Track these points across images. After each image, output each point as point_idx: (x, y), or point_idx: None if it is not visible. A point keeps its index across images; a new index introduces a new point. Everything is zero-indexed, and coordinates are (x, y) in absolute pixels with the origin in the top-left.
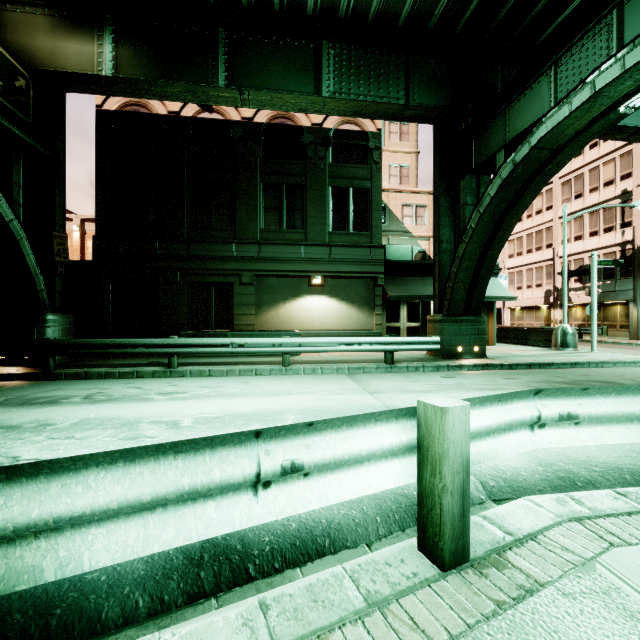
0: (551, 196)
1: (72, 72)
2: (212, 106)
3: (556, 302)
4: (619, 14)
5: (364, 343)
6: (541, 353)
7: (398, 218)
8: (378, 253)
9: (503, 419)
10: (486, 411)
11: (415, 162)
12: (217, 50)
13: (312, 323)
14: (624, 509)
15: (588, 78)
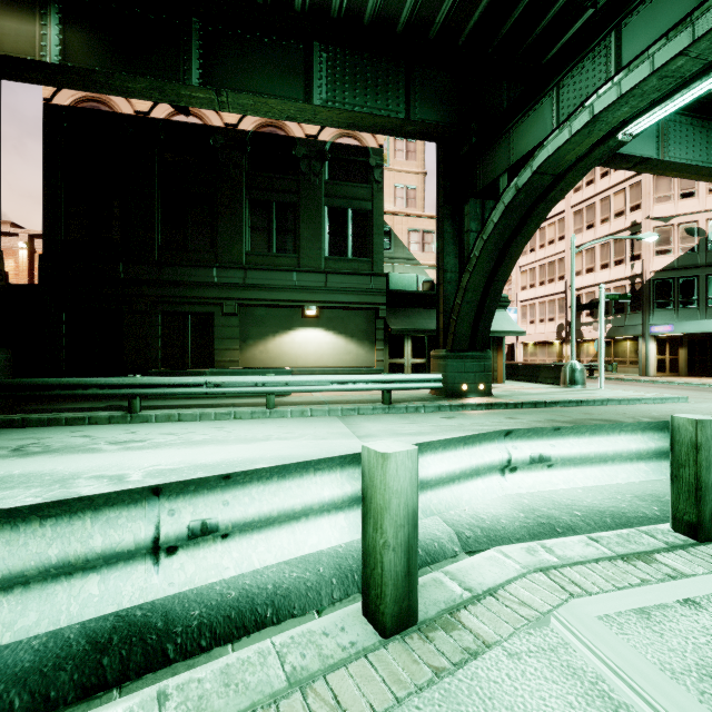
0: (563, 226)
1: (6, 55)
2: (189, 108)
3: (568, 337)
4: (617, 37)
5: (359, 381)
6: (549, 391)
7: (404, 244)
8: (380, 282)
9: (468, 464)
10: (450, 455)
11: (423, 184)
12: (190, 43)
13: (306, 359)
14: (593, 556)
15: (587, 101)
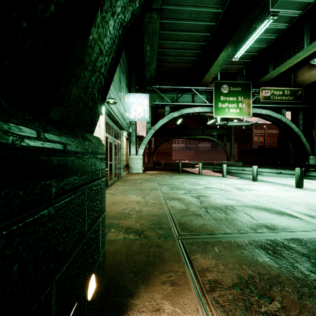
0: None
1: (313, 81)
2: None
3: None
4: None
5: None
6: None
7: None
8: None
9: None
10: None
11: None
12: None
13: None
14: None
15: None
